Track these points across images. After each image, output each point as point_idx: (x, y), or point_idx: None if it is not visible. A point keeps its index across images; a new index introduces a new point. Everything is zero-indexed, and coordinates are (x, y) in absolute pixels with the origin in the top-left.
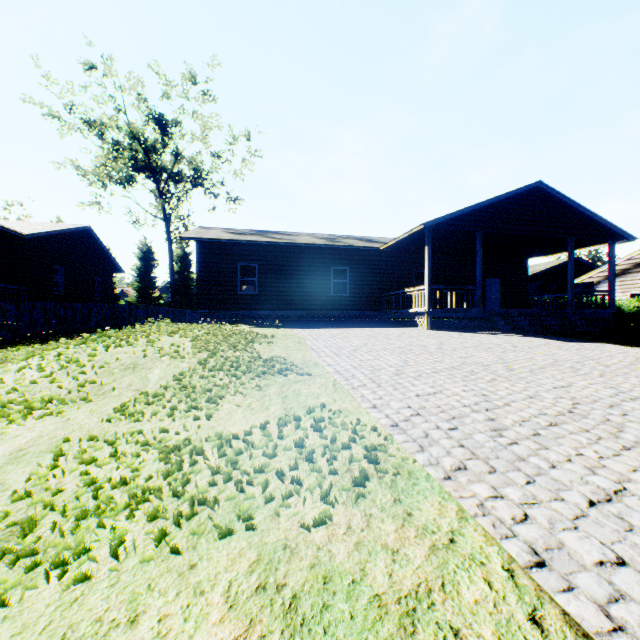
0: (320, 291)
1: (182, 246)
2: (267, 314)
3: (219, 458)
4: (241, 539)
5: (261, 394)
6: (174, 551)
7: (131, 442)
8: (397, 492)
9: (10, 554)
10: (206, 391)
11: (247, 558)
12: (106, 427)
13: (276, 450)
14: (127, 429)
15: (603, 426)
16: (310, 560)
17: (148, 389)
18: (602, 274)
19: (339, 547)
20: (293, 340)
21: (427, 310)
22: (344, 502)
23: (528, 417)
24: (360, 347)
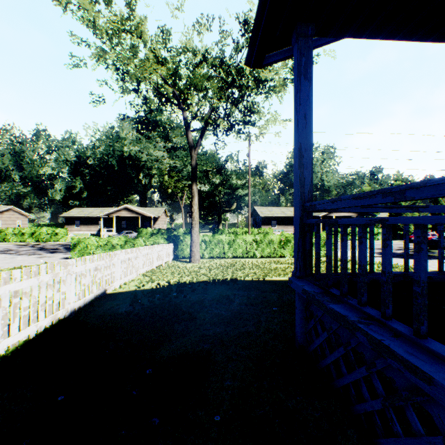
0: None
1: None
2: None
3: None
4: None
5: None
6: None
7: None
8: None
9: None
10: None
11: None
12: None
13: None
14: None
15: None
16: None
17: None
18: None
19: None
20: None
21: None
22: None
23: None
24: None
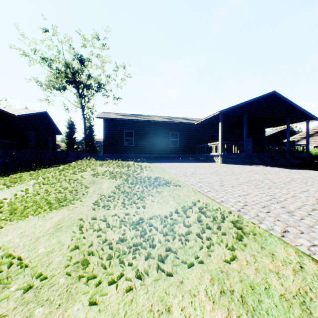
0: (165, 144)
1: (89, 122)
2: (138, 156)
3: (163, 227)
4: (197, 268)
5: (161, 195)
6: (168, 275)
7: (113, 220)
8: (260, 243)
9: (82, 278)
10: (134, 194)
11: (206, 277)
12: (94, 212)
13: (188, 223)
14: (105, 213)
15: None
16: (238, 278)
17: (104, 193)
18: (300, 136)
19: (248, 271)
20: (159, 169)
21: (220, 154)
22: (237, 249)
23: (300, 206)
24: (194, 172)
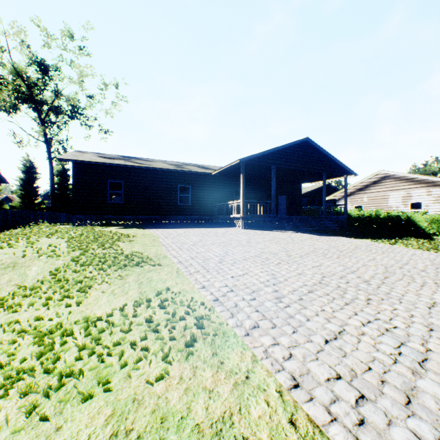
0: (170, 202)
1: (61, 163)
2: (131, 218)
3: (85, 337)
4: (100, 400)
5: (122, 282)
6: (43, 419)
7: (8, 331)
8: (215, 348)
9: None
10: (78, 282)
11: (104, 414)
12: None
13: (131, 326)
14: (5, 319)
15: (336, 290)
16: (152, 407)
17: (26, 283)
18: (341, 194)
19: (173, 394)
20: (149, 238)
21: (242, 216)
22: (179, 360)
23: (297, 288)
24: (197, 242)
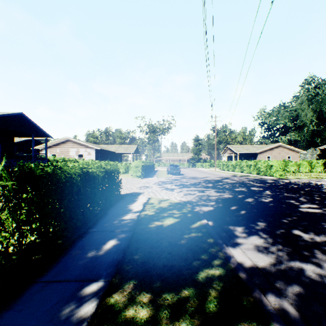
0: None
1: None
2: None
3: None
4: None
5: None
6: None
7: None
8: None
9: None
10: None
11: None
12: None
13: None
14: None
15: None
16: None
17: None
18: (44, 146)
19: None
20: None
21: None
22: None
23: None
24: None
